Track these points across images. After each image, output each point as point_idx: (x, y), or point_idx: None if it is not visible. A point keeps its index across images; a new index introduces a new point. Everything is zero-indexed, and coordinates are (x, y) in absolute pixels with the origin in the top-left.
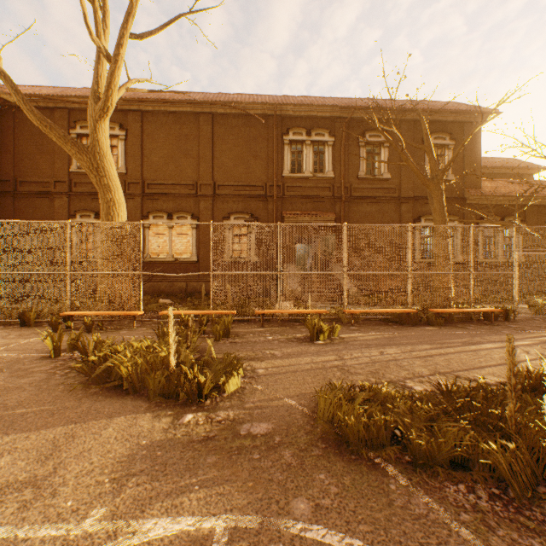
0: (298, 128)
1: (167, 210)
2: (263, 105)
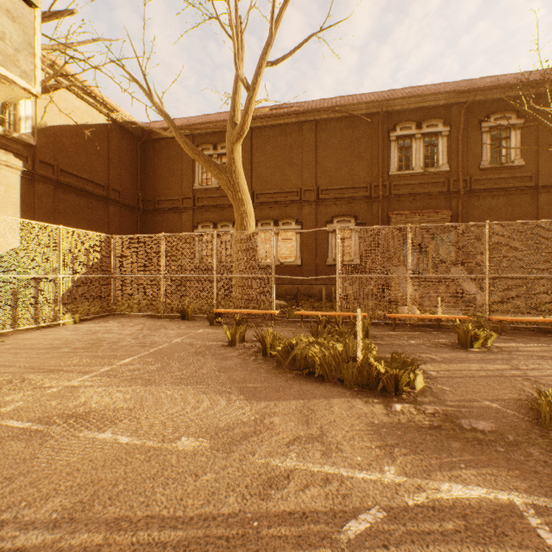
0: (406, 122)
1: (273, 217)
2: (367, 104)
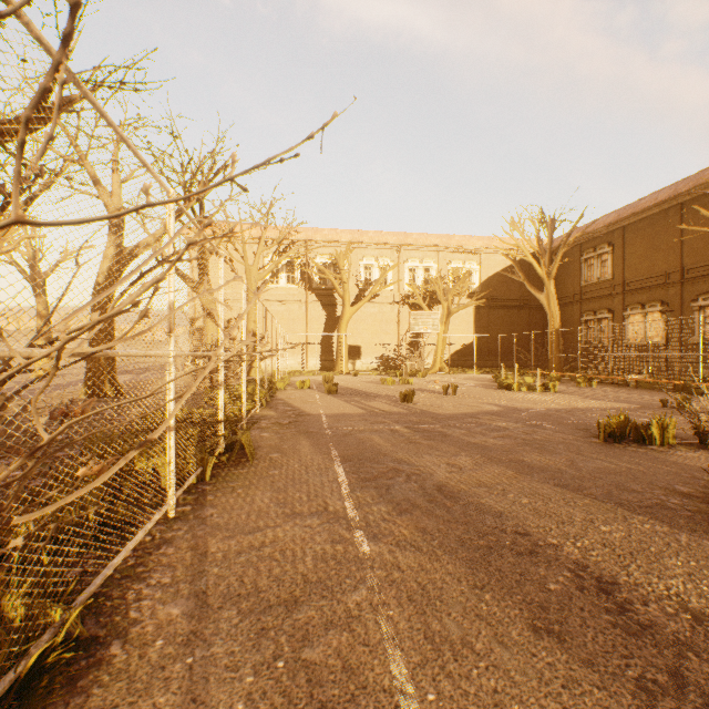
0: None
1: (641, 301)
2: None
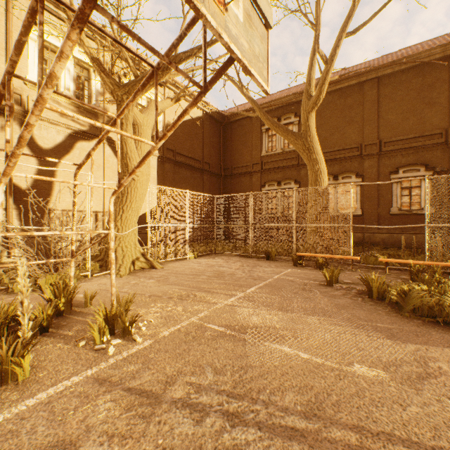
0: None
1: (332, 173)
2: (442, 47)
